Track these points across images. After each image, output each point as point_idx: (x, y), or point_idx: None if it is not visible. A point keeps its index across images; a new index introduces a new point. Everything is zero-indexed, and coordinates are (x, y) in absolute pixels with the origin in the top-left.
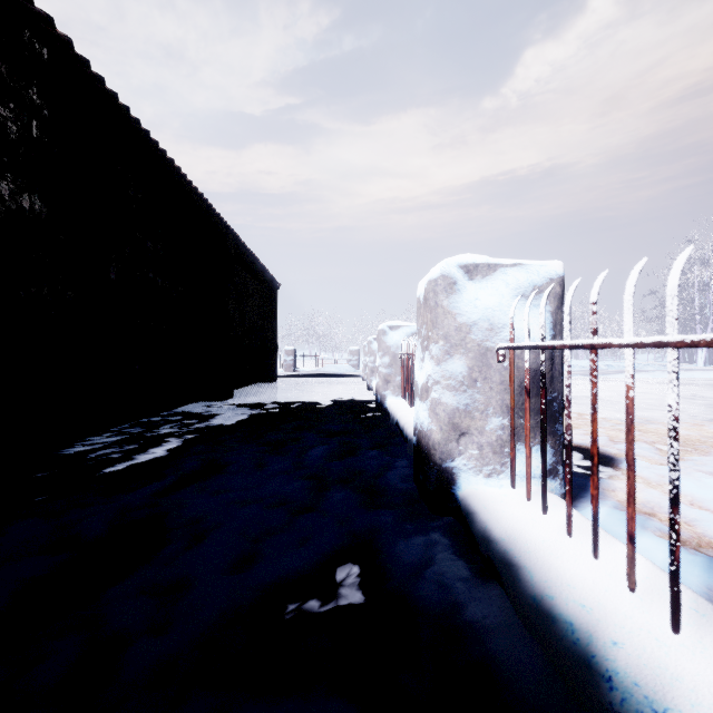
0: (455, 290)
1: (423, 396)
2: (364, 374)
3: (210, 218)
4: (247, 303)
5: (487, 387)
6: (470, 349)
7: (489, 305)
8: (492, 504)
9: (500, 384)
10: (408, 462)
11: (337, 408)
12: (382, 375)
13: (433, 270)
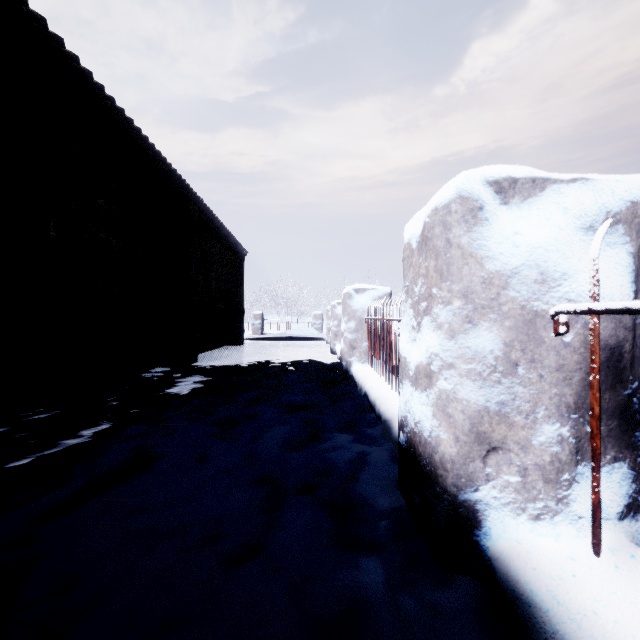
0: (480, 219)
1: (421, 381)
2: (328, 338)
3: (170, 180)
4: (214, 269)
5: (534, 374)
6: (507, 313)
7: (538, 243)
8: (563, 585)
9: (557, 371)
10: (386, 456)
11: (300, 374)
12: (348, 341)
13: (442, 191)
